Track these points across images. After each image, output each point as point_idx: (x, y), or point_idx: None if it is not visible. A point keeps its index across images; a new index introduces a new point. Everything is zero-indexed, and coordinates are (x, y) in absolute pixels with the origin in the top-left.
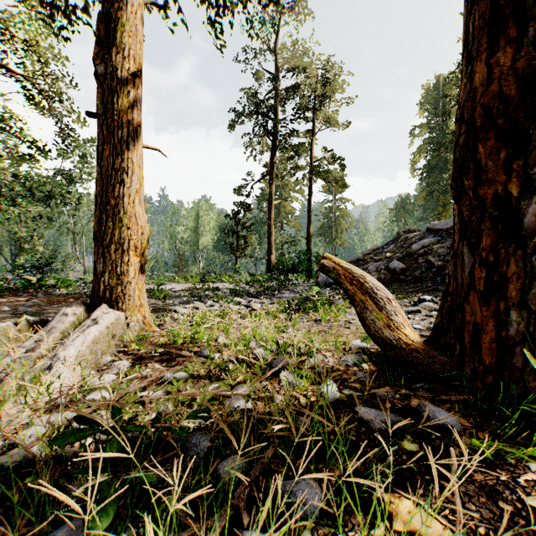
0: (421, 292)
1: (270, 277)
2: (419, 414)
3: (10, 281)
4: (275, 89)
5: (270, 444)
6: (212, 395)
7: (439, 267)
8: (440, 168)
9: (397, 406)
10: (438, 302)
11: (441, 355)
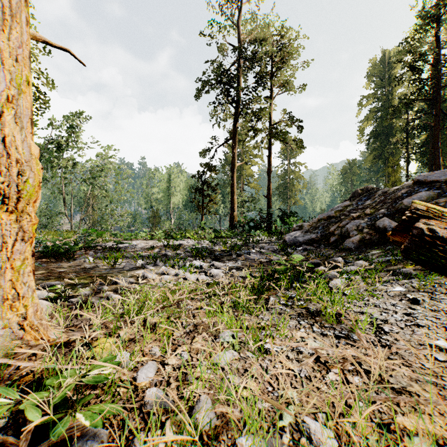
0: None
1: (234, 233)
2: None
3: None
4: (237, 60)
5: None
6: None
7: None
8: (386, 134)
9: None
10: None
11: None
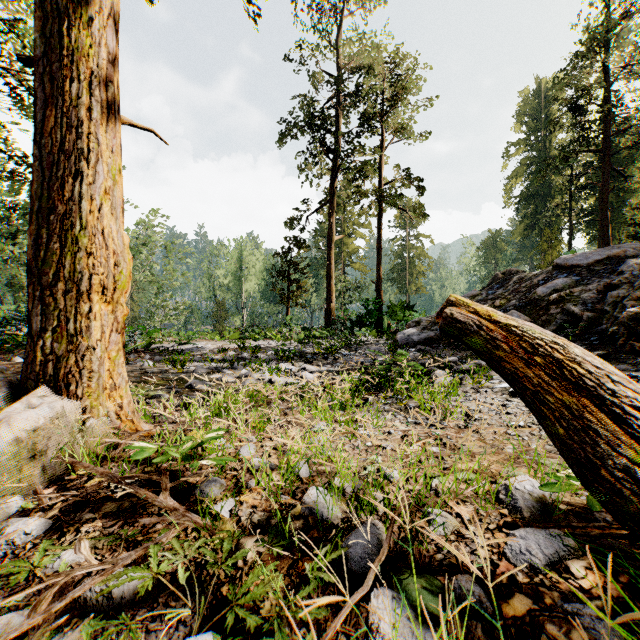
0: None
1: (330, 332)
2: None
3: None
4: (335, 95)
5: None
6: None
7: (590, 320)
8: (543, 196)
9: None
10: None
11: None
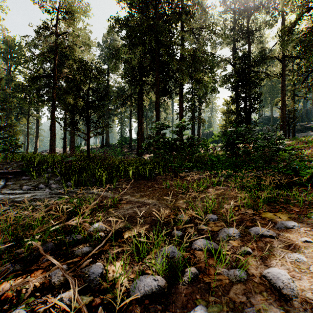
0: None
1: None
2: None
3: None
4: None
5: None
6: None
7: None
8: None
9: None
10: None
11: None
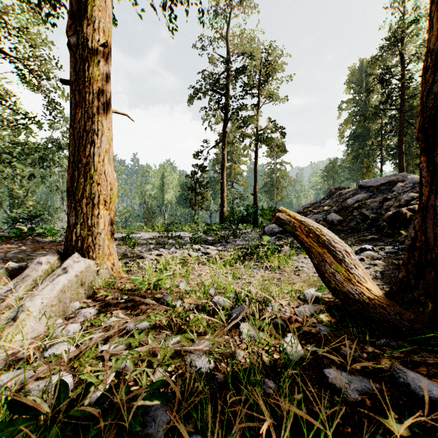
0: (360, 241)
1: (223, 227)
2: (394, 380)
3: (4, 231)
4: (227, 70)
5: (235, 416)
6: (173, 352)
7: (373, 219)
8: (364, 136)
9: (367, 368)
10: (378, 251)
11: (408, 311)
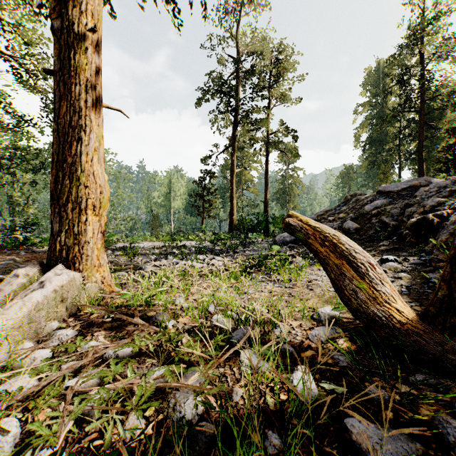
0: (380, 251)
1: (232, 236)
2: (440, 437)
3: None
4: (236, 71)
5: None
6: (153, 390)
7: (394, 227)
8: (381, 141)
9: (402, 417)
10: (402, 262)
11: (451, 340)
